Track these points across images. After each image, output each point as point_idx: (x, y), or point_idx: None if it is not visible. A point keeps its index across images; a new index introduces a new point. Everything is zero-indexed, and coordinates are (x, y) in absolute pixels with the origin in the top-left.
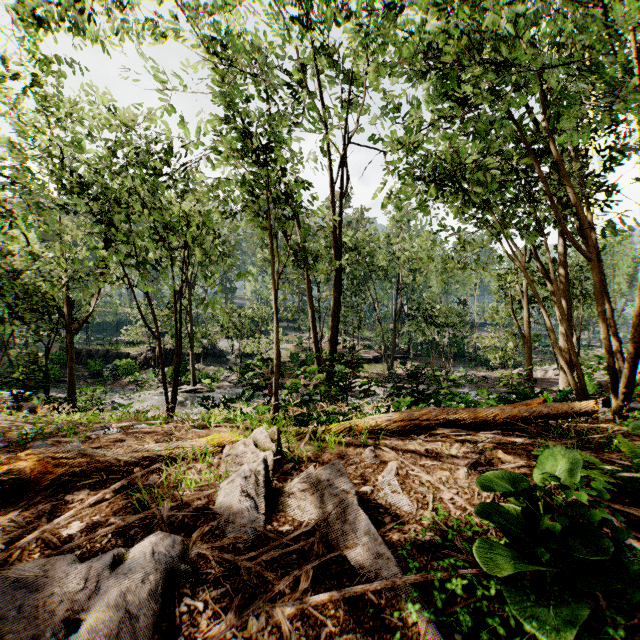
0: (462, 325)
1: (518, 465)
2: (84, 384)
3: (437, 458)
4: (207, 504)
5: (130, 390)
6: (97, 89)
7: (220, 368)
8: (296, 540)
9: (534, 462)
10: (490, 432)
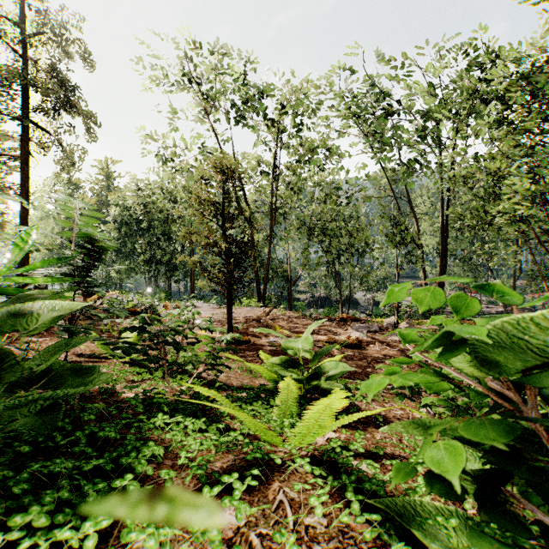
0: None
1: None
2: None
3: None
4: (381, 326)
5: None
6: None
7: (356, 312)
8: None
9: None
10: None
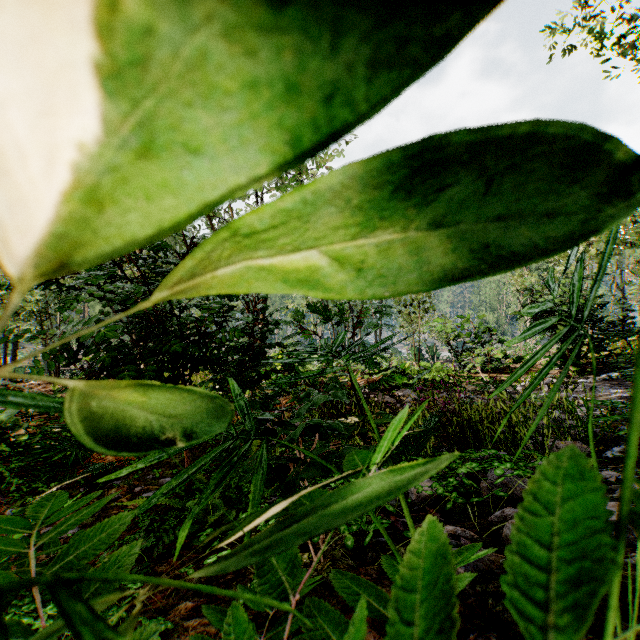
0: None
1: None
2: None
3: None
4: None
5: None
6: None
7: None
8: None
9: None
10: None
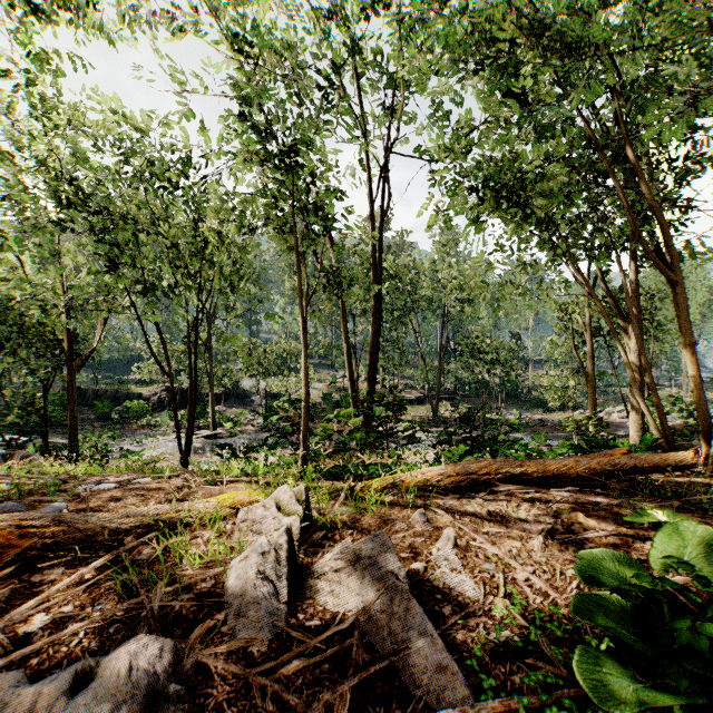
0: (516, 362)
1: (607, 533)
2: (90, 428)
3: (503, 523)
4: (214, 587)
5: (142, 435)
6: (103, 93)
7: (244, 410)
8: (328, 641)
9: (624, 528)
10: (564, 489)
